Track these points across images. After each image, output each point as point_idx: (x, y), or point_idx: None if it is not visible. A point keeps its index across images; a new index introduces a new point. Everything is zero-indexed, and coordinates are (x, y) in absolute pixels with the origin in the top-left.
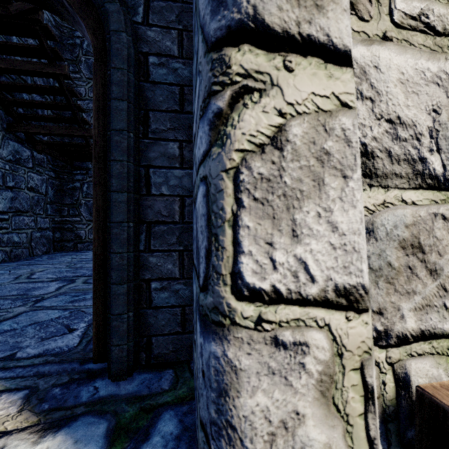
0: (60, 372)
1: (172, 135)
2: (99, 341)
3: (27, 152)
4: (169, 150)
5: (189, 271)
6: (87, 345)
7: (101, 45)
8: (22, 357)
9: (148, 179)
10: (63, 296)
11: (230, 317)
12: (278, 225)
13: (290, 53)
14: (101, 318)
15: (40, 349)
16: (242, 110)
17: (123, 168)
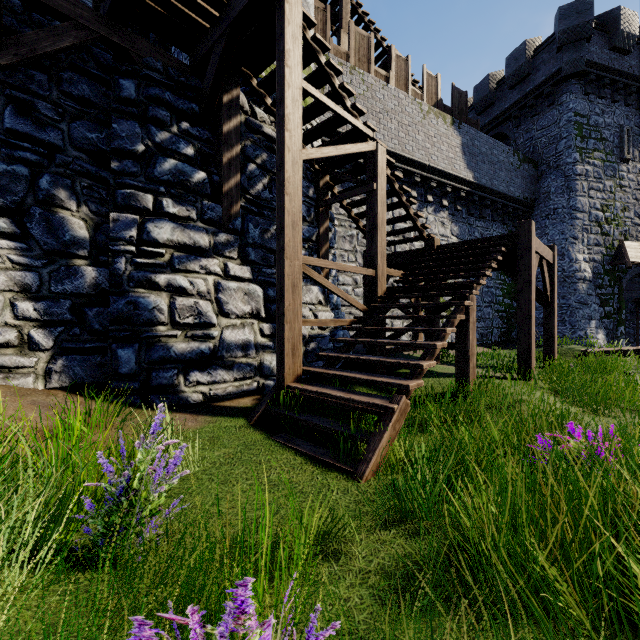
0: None
1: None
2: None
3: None
4: None
5: None
6: None
7: None
8: None
9: None
10: None
11: None
12: None
13: None
14: None
15: None
16: None
17: None
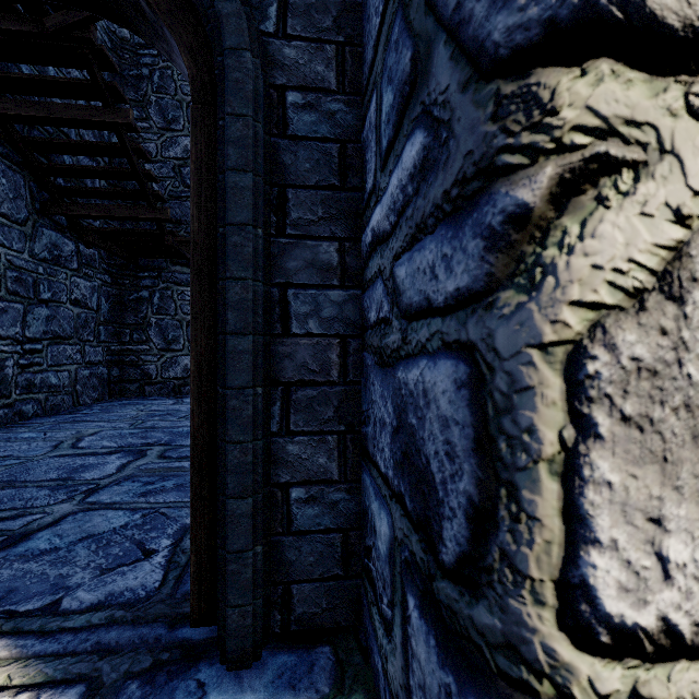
0: (136, 646)
1: (326, 230)
2: (201, 588)
3: (70, 246)
4: (321, 256)
5: (356, 469)
6: (176, 586)
7: (204, 76)
8: (71, 609)
9: (285, 308)
10: (129, 483)
11: (555, 680)
12: (675, 476)
13: (698, 76)
14: (204, 548)
15: (99, 591)
16: (593, 212)
17: (246, 292)
